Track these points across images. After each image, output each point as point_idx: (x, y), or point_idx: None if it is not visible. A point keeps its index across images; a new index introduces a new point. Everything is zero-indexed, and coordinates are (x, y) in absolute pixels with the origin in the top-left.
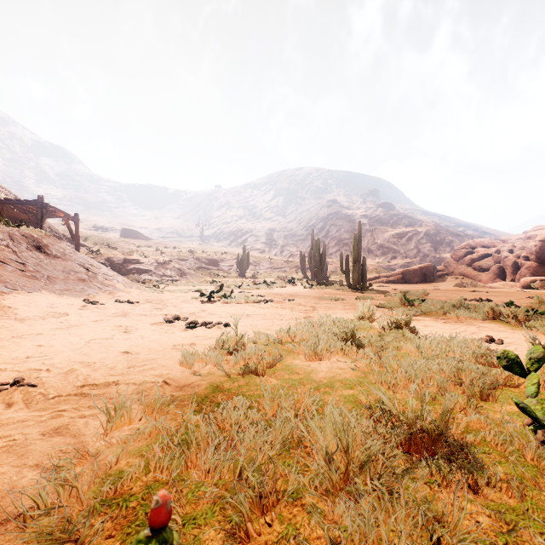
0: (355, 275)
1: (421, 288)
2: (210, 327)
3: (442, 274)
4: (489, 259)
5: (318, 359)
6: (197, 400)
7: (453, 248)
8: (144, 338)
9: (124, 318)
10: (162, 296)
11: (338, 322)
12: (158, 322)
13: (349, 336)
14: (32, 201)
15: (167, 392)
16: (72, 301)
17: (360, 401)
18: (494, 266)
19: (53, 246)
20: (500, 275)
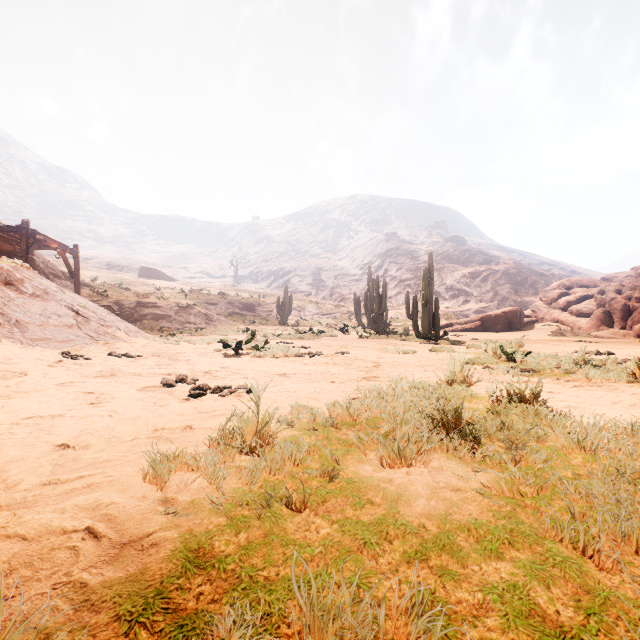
0: (426, 321)
1: (509, 337)
2: (225, 395)
3: (530, 321)
4: (590, 301)
5: (405, 464)
6: (130, 610)
7: (537, 290)
8: (114, 415)
9: (107, 379)
10: (176, 348)
11: (420, 387)
12: (151, 386)
13: (453, 417)
14: (16, 227)
15: (74, 573)
16: (44, 354)
17: (540, 610)
18: (598, 310)
19: (30, 282)
20: (606, 321)
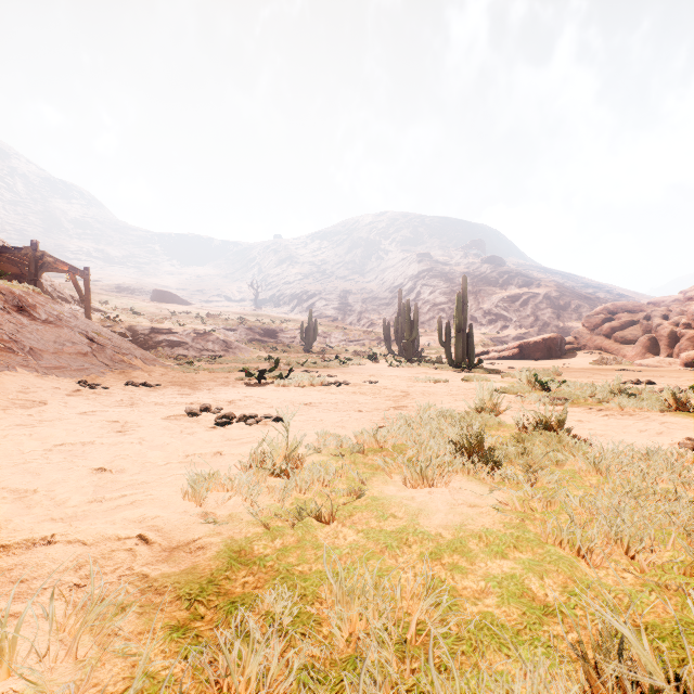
0: (459, 348)
1: (548, 366)
2: (252, 423)
3: (571, 348)
4: (635, 327)
5: (428, 485)
6: (189, 592)
7: (581, 314)
8: (143, 442)
9: (129, 408)
10: (195, 377)
11: (448, 415)
12: (176, 415)
13: (476, 442)
14: (24, 248)
15: (135, 568)
16: (61, 383)
17: (532, 593)
18: (643, 336)
19: (43, 307)
20: (651, 349)
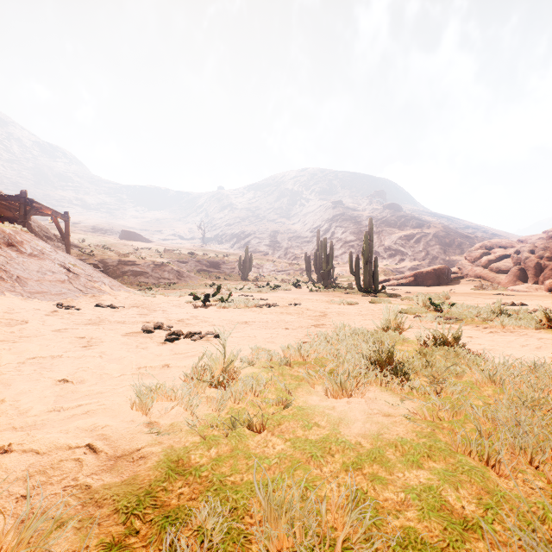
0: (366, 277)
1: (438, 291)
2: (196, 339)
3: (456, 277)
4: (507, 260)
5: (346, 395)
6: (126, 505)
7: (463, 250)
8: (103, 356)
9: (95, 326)
10: (153, 300)
11: (360, 333)
12: (134, 332)
13: (387, 357)
14: (15, 196)
15: (80, 478)
16: (41, 305)
17: (449, 505)
18: (514, 267)
19: (29, 243)
20: (521, 277)
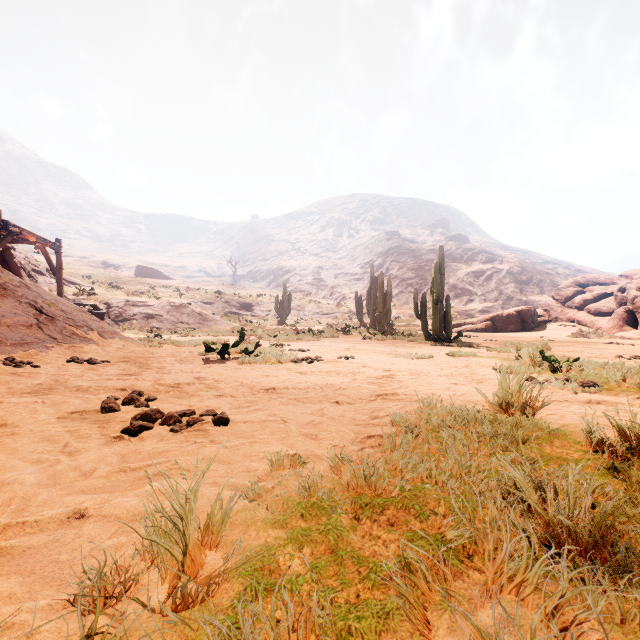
0: (436, 320)
1: (527, 338)
2: (179, 429)
3: (542, 320)
4: (608, 300)
5: None
6: None
7: (543, 289)
8: None
9: (35, 397)
10: (155, 351)
11: (469, 417)
12: (83, 411)
13: (600, 519)
14: None
15: None
16: None
17: None
18: (619, 308)
19: None
20: (628, 321)
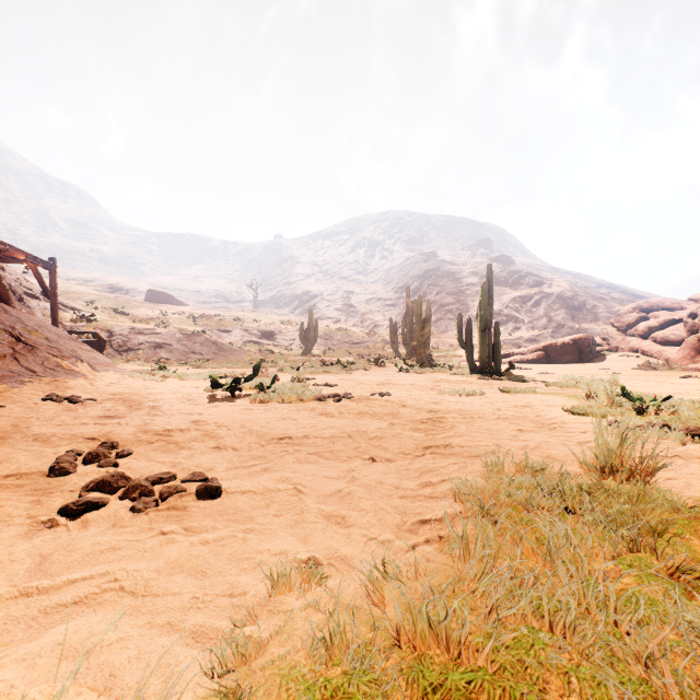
0: (484, 350)
1: (587, 371)
2: (143, 508)
3: (600, 350)
4: (677, 327)
5: None
6: None
7: (597, 315)
8: None
9: None
10: (156, 386)
11: (566, 489)
12: (23, 473)
13: None
14: None
15: None
16: None
17: None
18: (691, 337)
19: None
20: None
